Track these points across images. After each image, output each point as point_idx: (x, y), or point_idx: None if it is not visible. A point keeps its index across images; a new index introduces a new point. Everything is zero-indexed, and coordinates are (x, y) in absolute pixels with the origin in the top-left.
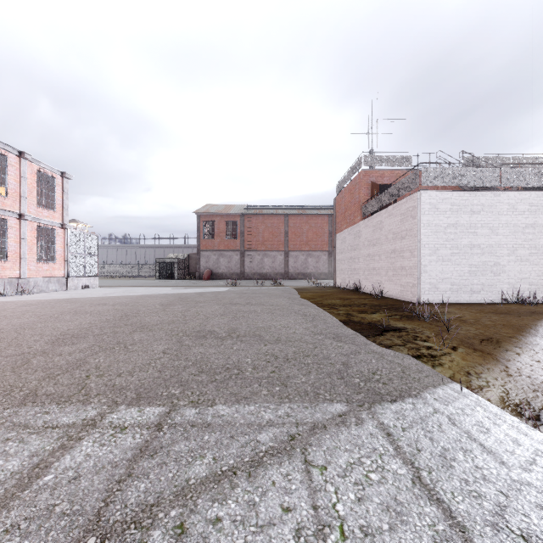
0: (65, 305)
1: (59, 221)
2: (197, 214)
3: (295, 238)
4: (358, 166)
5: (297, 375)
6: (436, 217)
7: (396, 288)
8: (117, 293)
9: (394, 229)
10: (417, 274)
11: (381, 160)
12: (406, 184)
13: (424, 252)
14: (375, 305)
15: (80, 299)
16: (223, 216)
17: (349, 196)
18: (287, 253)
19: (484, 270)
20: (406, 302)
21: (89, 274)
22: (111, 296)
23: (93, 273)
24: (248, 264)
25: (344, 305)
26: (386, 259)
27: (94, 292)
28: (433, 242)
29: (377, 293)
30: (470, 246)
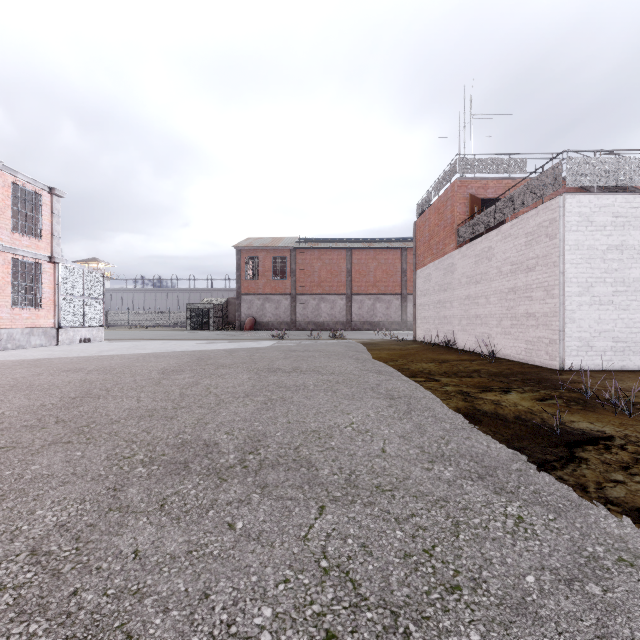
0: (18, 371)
1: (47, 252)
2: (237, 248)
3: (360, 278)
4: (450, 175)
5: None
6: (589, 235)
7: (517, 344)
8: (118, 349)
9: (513, 257)
10: (558, 324)
11: (483, 165)
12: (536, 187)
13: (570, 290)
14: (496, 374)
15: (55, 359)
16: (269, 251)
17: (436, 217)
18: (349, 297)
19: None
20: (540, 368)
21: (91, 323)
22: (104, 355)
23: (97, 322)
24: (300, 310)
25: (446, 374)
26: (499, 302)
27: (89, 348)
28: (584, 274)
29: (488, 352)
30: None
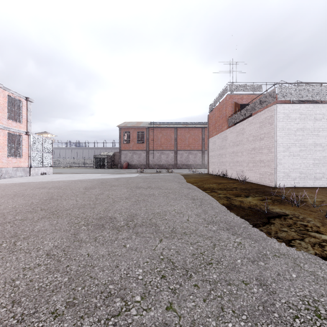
0: (15, 188)
1: (24, 129)
2: (119, 127)
3: (181, 142)
4: (225, 92)
5: (206, 318)
6: (288, 123)
7: (256, 175)
8: (61, 178)
9: (253, 133)
10: (274, 165)
11: (241, 88)
12: (264, 100)
13: (279, 149)
14: (244, 189)
15: (31, 183)
16: (135, 129)
17: (218, 113)
18: (176, 151)
19: (325, 162)
20: (265, 186)
21: (46, 165)
22: (55, 181)
23: (49, 164)
24: (151, 158)
25: (221, 189)
26: (247, 154)
27: (46, 177)
28: (286, 141)
29: (242, 179)
30: (314, 145)
